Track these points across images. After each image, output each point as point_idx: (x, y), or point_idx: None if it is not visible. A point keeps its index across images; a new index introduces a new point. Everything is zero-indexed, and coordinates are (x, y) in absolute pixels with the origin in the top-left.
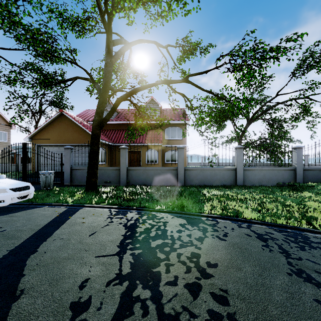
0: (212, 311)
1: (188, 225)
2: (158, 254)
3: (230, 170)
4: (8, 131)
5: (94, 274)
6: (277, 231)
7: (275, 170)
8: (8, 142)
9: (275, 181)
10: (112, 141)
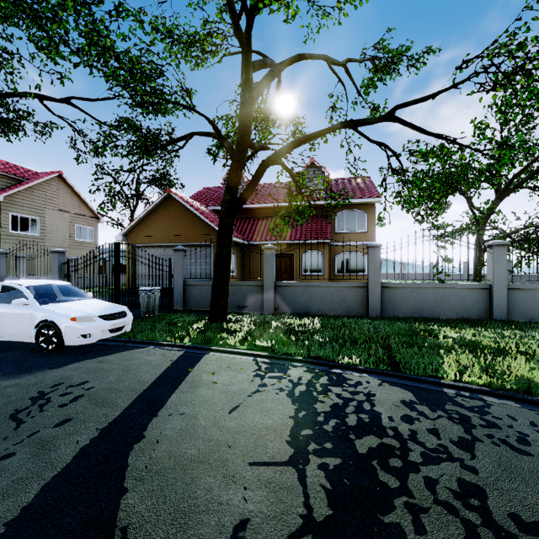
0: None
1: (421, 405)
2: (381, 474)
3: (477, 289)
4: (94, 226)
5: (254, 508)
6: None
7: None
8: (94, 243)
9: None
10: (245, 237)
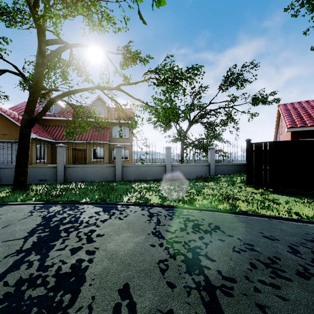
0: (80, 259)
1: (101, 212)
2: (62, 234)
3: (161, 166)
4: None
5: None
6: (166, 210)
7: (195, 166)
8: None
9: (195, 175)
10: (53, 137)
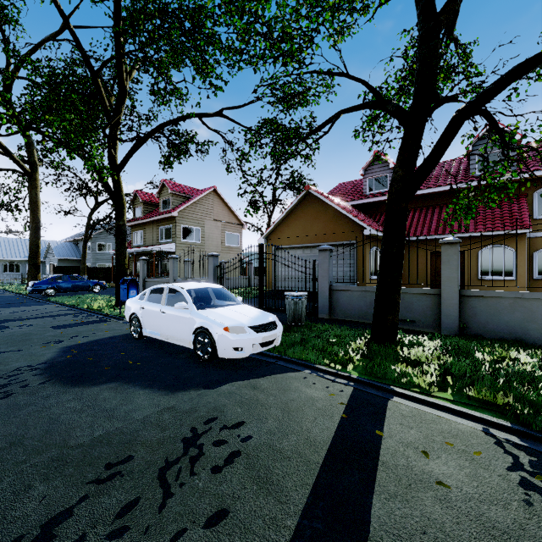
0: None
1: None
2: None
3: None
4: (240, 232)
5: None
6: None
7: None
8: (240, 247)
9: None
10: None
